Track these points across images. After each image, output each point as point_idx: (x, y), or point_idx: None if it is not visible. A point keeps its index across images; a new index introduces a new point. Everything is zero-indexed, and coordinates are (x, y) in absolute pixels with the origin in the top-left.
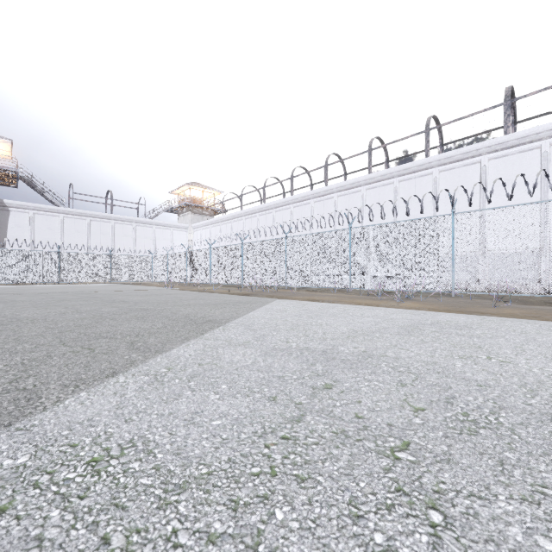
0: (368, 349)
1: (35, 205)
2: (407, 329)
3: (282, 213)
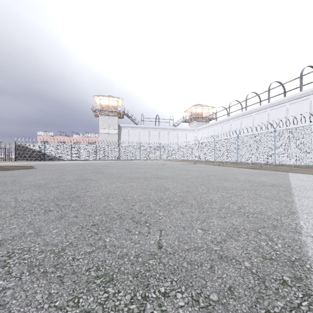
0: None
1: (130, 125)
2: None
3: (260, 115)
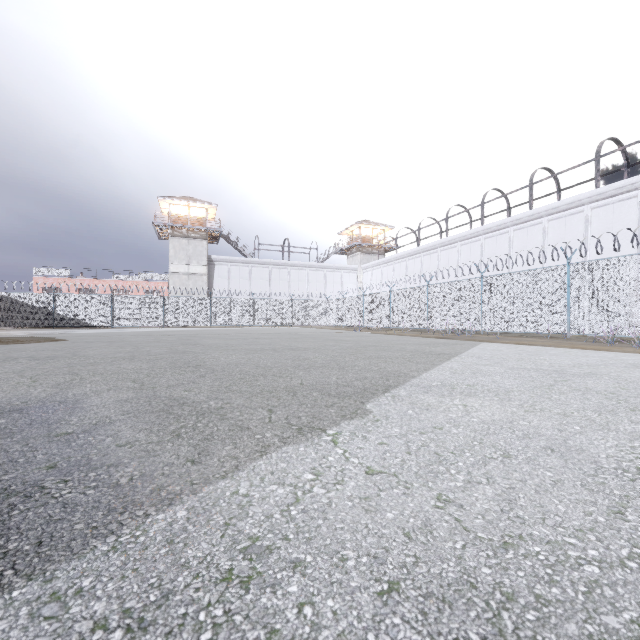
0: (593, 372)
1: (232, 258)
2: (636, 365)
3: (469, 246)
